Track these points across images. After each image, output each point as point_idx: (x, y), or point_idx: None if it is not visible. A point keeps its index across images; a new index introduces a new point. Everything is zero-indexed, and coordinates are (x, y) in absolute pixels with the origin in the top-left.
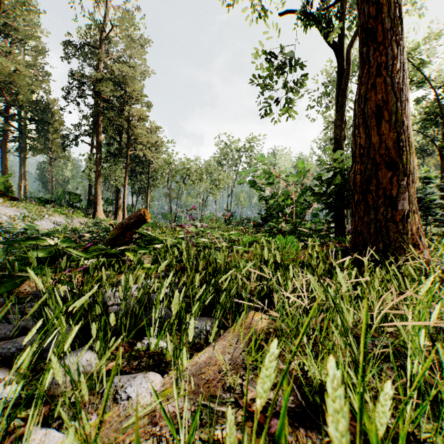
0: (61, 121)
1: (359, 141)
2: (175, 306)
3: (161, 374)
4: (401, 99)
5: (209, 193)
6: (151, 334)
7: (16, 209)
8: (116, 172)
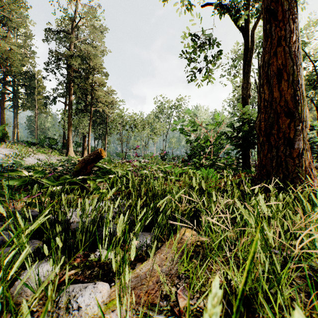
0: (43, 86)
1: (263, 96)
2: (119, 228)
3: (109, 282)
4: (296, 63)
5: (150, 138)
6: (100, 250)
7: (10, 150)
8: (83, 123)
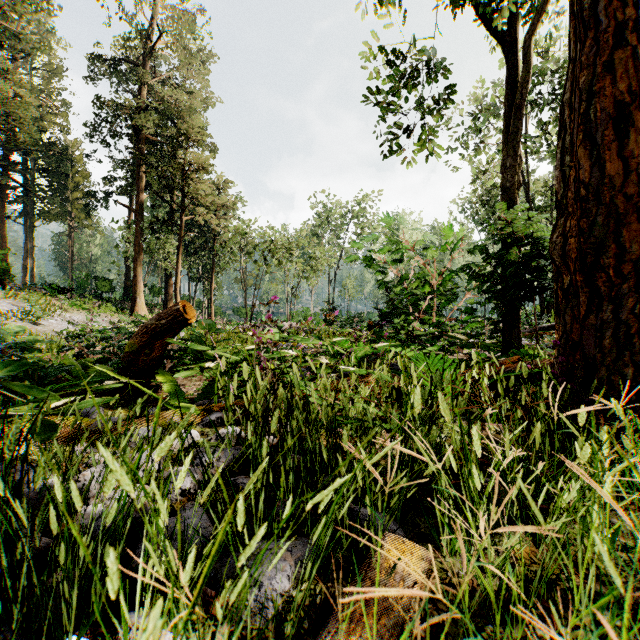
0: (85, 173)
1: (573, 175)
2: None
3: None
4: None
5: (302, 278)
6: None
7: (12, 302)
8: (166, 247)
